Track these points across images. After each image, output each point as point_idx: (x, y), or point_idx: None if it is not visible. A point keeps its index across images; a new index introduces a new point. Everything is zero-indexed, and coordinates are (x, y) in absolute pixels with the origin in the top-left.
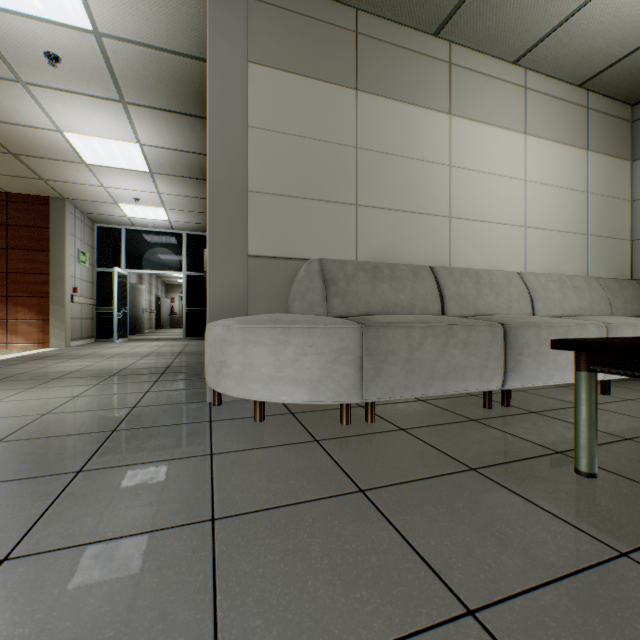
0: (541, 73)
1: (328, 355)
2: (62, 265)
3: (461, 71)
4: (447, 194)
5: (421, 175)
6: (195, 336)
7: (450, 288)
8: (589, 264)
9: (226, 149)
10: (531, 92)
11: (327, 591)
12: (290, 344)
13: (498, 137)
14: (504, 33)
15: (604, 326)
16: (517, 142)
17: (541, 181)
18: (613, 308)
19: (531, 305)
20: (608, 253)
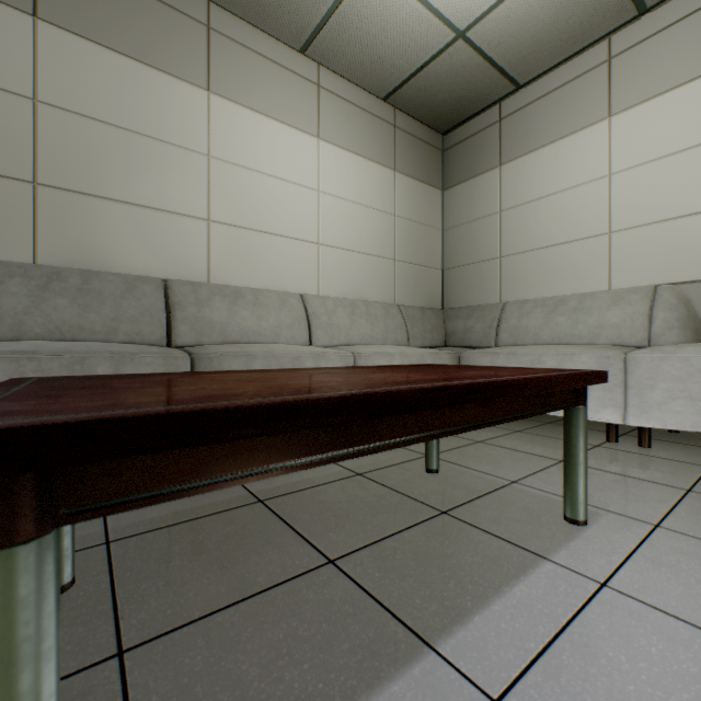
0: (339, 74)
1: None
2: None
3: (227, 42)
4: (204, 191)
5: (161, 160)
6: None
7: (187, 308)
8: (397, 291)
9: None
10: (327, 92)
11: None
12: None
13: (282, 134)
14: (271, 6)
15: (352, 356)
16: (308, 145)
17: (340, 195)
18: (411, 337)
19: (310, 332)
20: (418, 281)
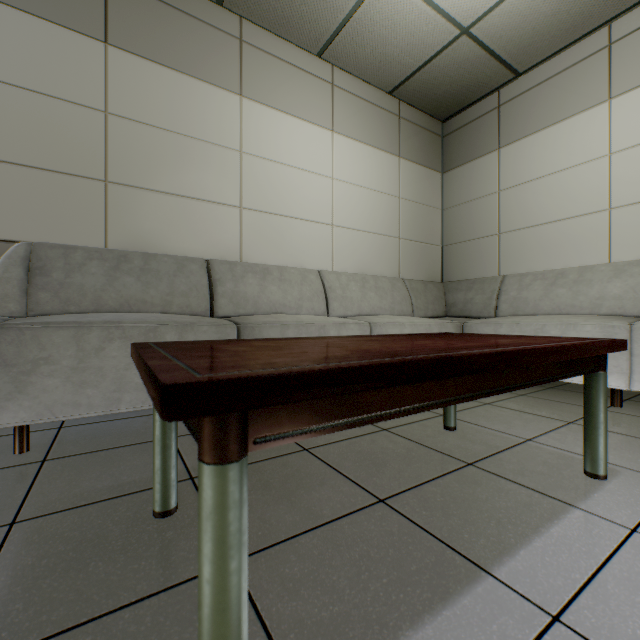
0: (350, 73)
1: None
2: None
3: (256, 51)
4: (238, 182)
5: (202, 157)
6: None
7: (226, 284)
8: (401, 266)
9: None
10: (339, 90)
11: None
12: None
13: (301, 129)
14: (294, 18)
15: (368, 325)
16: (324, 138)
17: (351, 181)
18: (415, 308)
19: (327, 304)
20: (420, 257)
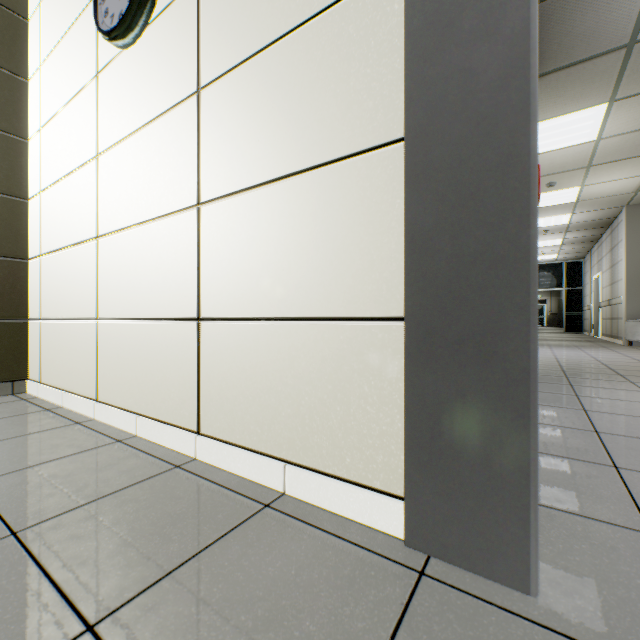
0: None
1: None
2: None
3: None
4: None
5: None
6: (571, 331)
7: None
8: None
9: (632, 265)
10: None
11: None
12: None
13: None
14: None
15: None
16: None
17: None
18: None
19: None
20: None
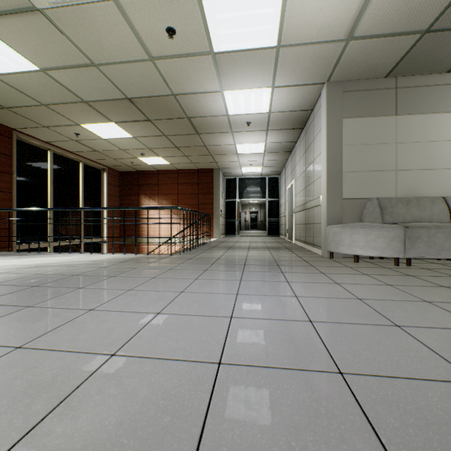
0: None
1: (389, 238)
2: (218, 200)
3: None
4: None
5: (437, 149)
6: (272, 234)
7: None
8: None
9: (333, 157)
10: None
11: (405, 282)
12: (372, 234)
13: None
14: None
15: None
16: None
17: None
18: None
19: None
20: None
